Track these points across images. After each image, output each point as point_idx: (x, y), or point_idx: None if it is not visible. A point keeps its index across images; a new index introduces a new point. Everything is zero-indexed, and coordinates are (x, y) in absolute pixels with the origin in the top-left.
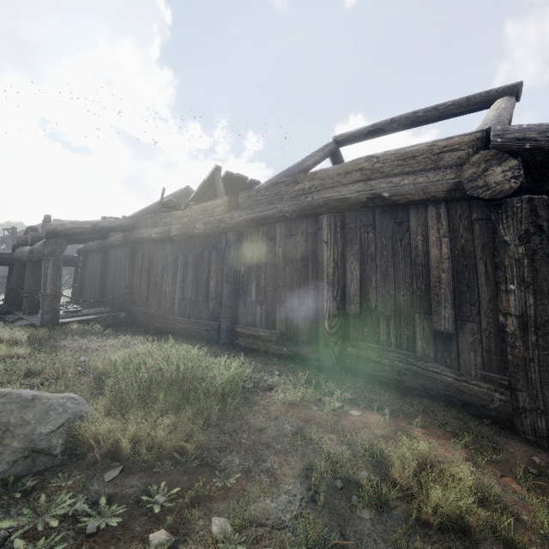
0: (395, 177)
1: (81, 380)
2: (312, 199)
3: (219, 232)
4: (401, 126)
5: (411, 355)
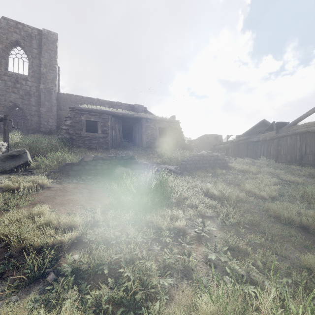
0: (312, 127)
1: None
2: (295, 131)
3: (273, 139)
4: None
5: (314, 161)
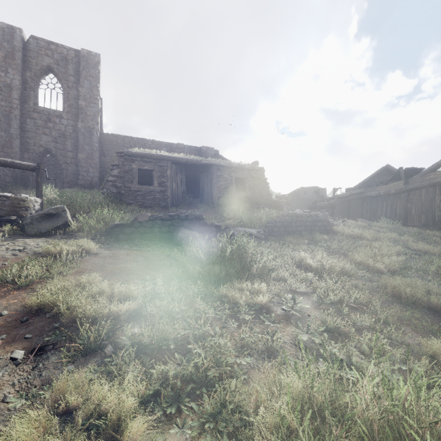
0: None
1: None
2: (433, 181)
3: (400, 193)
4: None
5: None
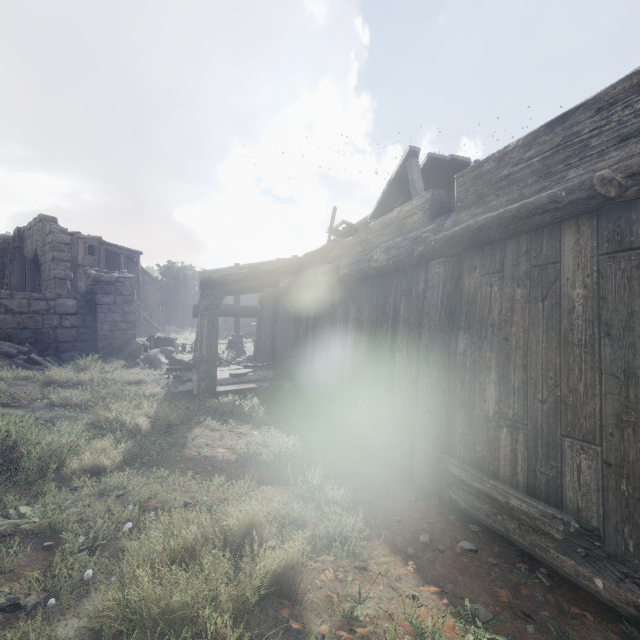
0: None
1: (69, 618)
2: None
3: (412, 263)
4: None
5: None
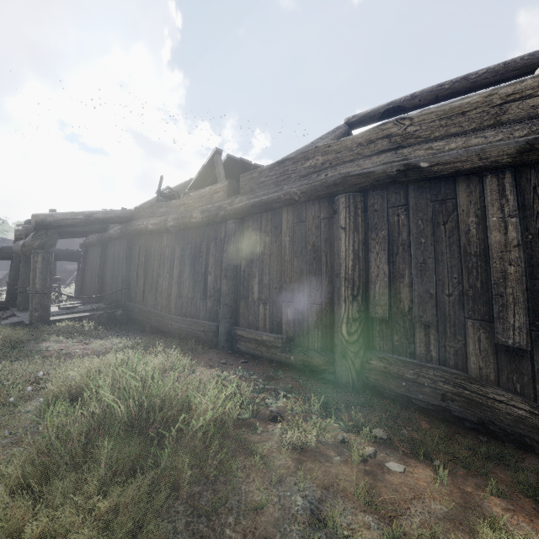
0: (436, 141)
1: (27, 405)
2: (326, 176)
3: (217, 221)
4: (424, 102)
5: (461, 375)
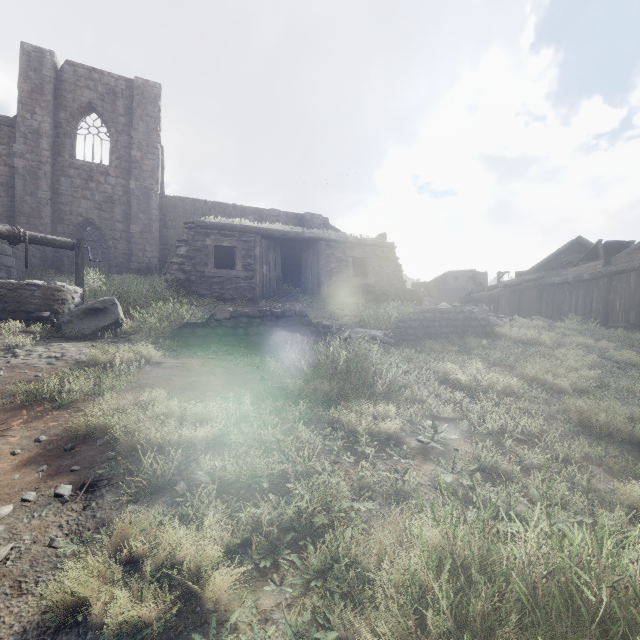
0: None
1: None
2: None
3: (598, 278)
4: None
5: None
